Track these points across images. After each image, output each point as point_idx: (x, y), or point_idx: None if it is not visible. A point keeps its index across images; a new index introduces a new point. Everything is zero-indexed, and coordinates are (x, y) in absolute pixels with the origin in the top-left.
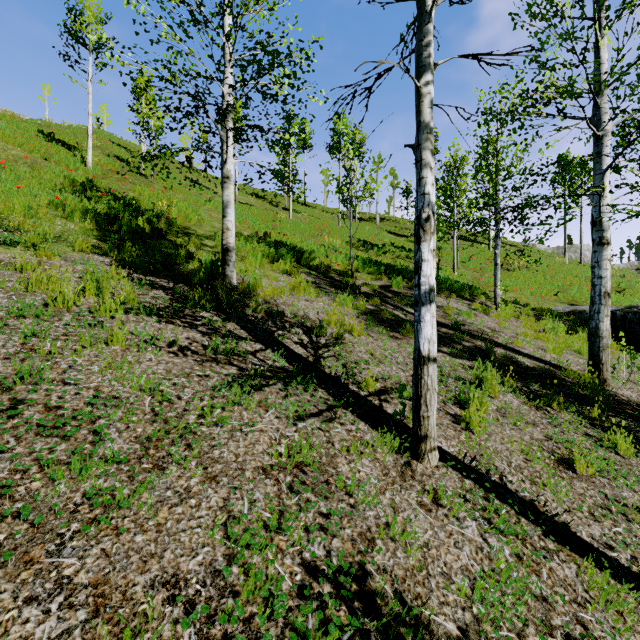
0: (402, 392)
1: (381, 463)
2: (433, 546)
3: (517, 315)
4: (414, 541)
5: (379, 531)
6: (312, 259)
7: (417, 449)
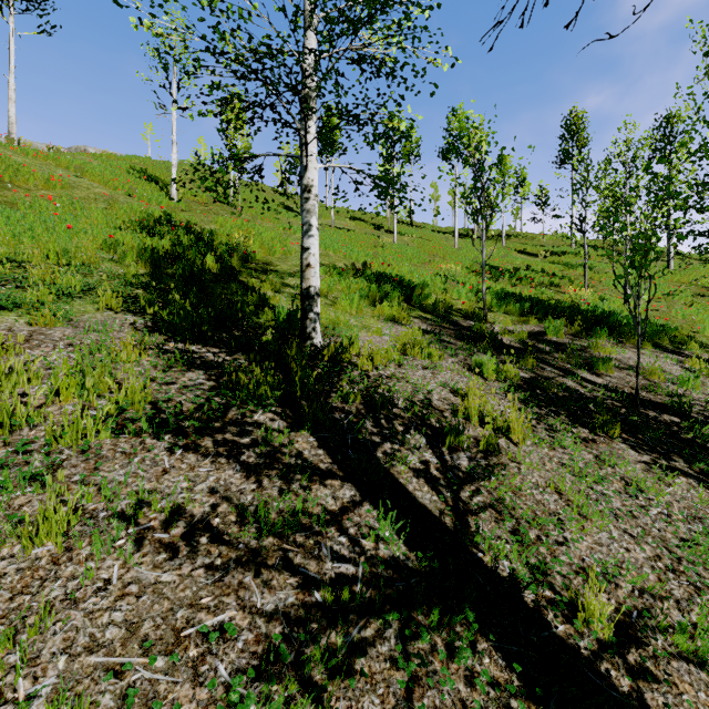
0: None
1: None
2: None
3: None
4: None
5: None
6: (426, 296)
7: None
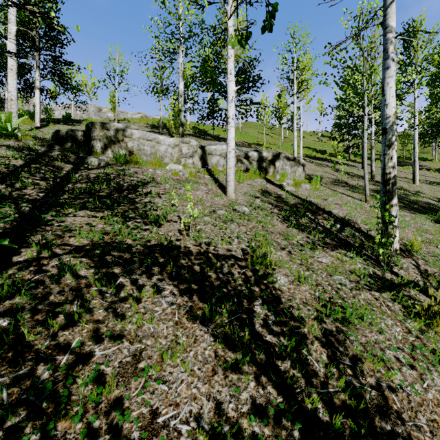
0: None
1: None
2: None
3: None
4: None
5: None
6: None
7: None
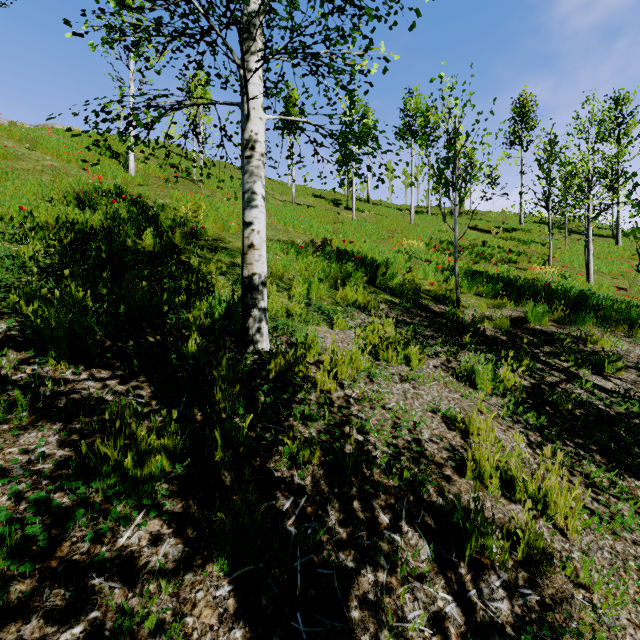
0: None
1: None
2: None
3: None
4: None
5: None
6: (391, 276)
7: None
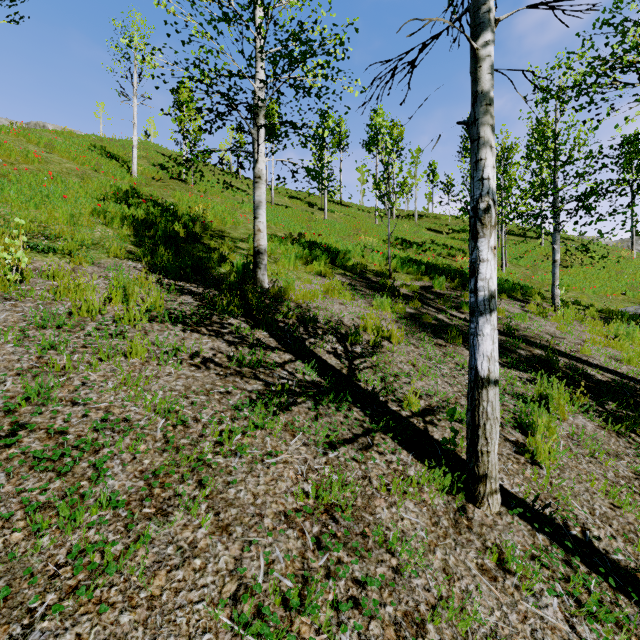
0: (452, 416)
1: (429, 507)
2: (503, 636)
3: (580, 318)
4: (477, 627)
5: (430, 610)
6: (347, 259)
7: (473, 490)
